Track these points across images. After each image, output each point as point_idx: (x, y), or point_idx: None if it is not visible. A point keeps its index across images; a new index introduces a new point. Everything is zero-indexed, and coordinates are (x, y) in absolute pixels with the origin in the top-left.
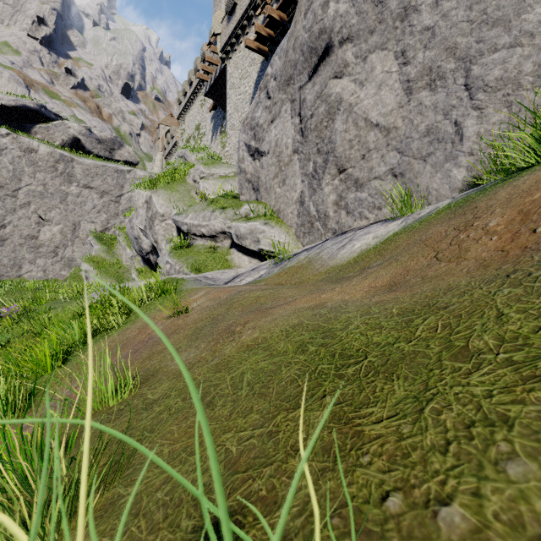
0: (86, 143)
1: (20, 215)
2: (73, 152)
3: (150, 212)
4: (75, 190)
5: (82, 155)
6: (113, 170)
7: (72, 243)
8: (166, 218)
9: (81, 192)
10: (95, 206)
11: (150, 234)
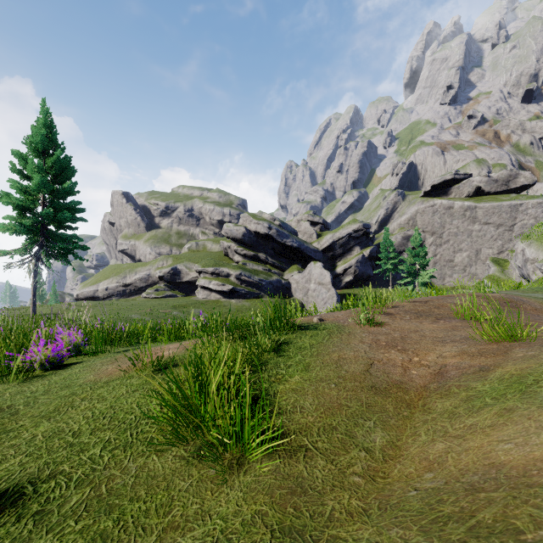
0: (485, 187)
1: (443, 248)
2: (475, 201)
3: (524, 257)
4: (477, 227)
5: (482, 199)
6: (507, 207)
7: (475, 263)
8: (534, 262)
9: (481, 228)
10: (492, 236)
11: (524, 270)
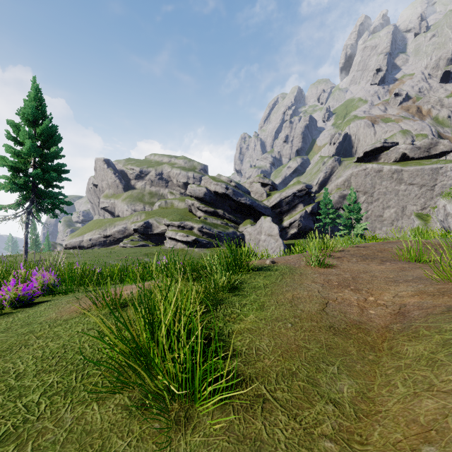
0: (409, 153)
1: (374, 205)
2: (401, 165)
3: (446, 212)
4: (403, 187)
5: (407, 164)
6: (428, 170)
7: (401, 218)
8: None
9: (407, 188)
10: (416, 195)
11: (445, 223)
